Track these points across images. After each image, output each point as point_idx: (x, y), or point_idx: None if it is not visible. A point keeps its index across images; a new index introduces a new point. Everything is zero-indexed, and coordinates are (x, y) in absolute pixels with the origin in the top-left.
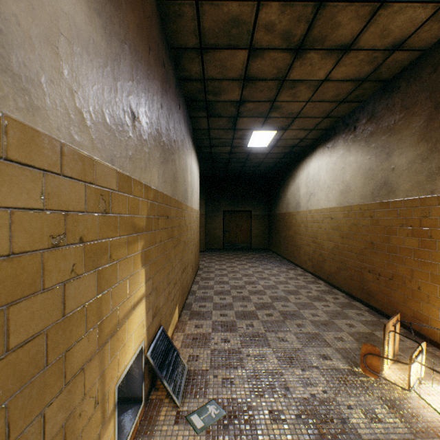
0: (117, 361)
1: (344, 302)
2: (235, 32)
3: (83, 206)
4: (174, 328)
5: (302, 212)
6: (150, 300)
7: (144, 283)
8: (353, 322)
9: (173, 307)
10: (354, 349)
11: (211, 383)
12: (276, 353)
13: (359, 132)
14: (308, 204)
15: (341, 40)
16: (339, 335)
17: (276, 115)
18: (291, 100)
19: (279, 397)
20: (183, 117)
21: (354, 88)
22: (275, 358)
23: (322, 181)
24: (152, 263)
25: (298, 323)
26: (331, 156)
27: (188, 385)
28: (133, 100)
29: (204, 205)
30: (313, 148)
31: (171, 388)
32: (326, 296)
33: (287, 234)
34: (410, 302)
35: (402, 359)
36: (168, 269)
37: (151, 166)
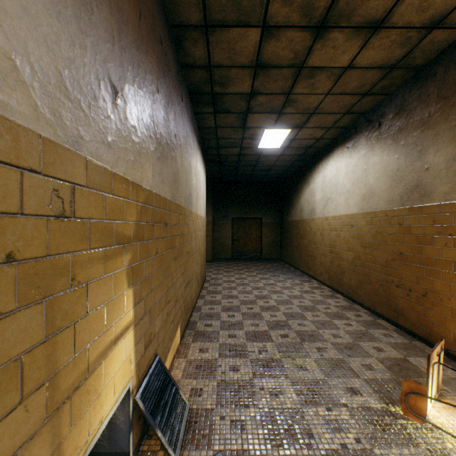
0: (85, 422)
1: (368, 320)
2: (246, 4)
3: (15, 205)
4: (175, 353)
5: (317, 219)
6: (141, 327)
7: (132, 307)
8: (381, 345)
9: (174, 329)
10: (387, 380)
11: (217, 427)
12: (295, 385)
13: (385, 128)
14: (324, 210)
15: (371, 14)
16: (367, 361)
17: (290, 111)
18: (308, 92)
19: (302, 449)
20: (186, 111)
21: (381, 77)
22: (294, 392)
23: (341, 184)
24: (145, 281)
25: (318, 346)
26: (351, 157)
27: (188, 430)
28: (113, 69)
29: (211, 212)
30: (330, 149)
31: (167, 438)
32: (347, 313)
33: (300, 243)
34: (449, 323)
35: (446, 394)
36: (167, 286)
37: (143, 161)
